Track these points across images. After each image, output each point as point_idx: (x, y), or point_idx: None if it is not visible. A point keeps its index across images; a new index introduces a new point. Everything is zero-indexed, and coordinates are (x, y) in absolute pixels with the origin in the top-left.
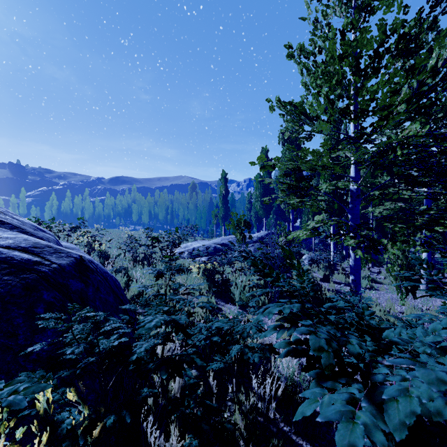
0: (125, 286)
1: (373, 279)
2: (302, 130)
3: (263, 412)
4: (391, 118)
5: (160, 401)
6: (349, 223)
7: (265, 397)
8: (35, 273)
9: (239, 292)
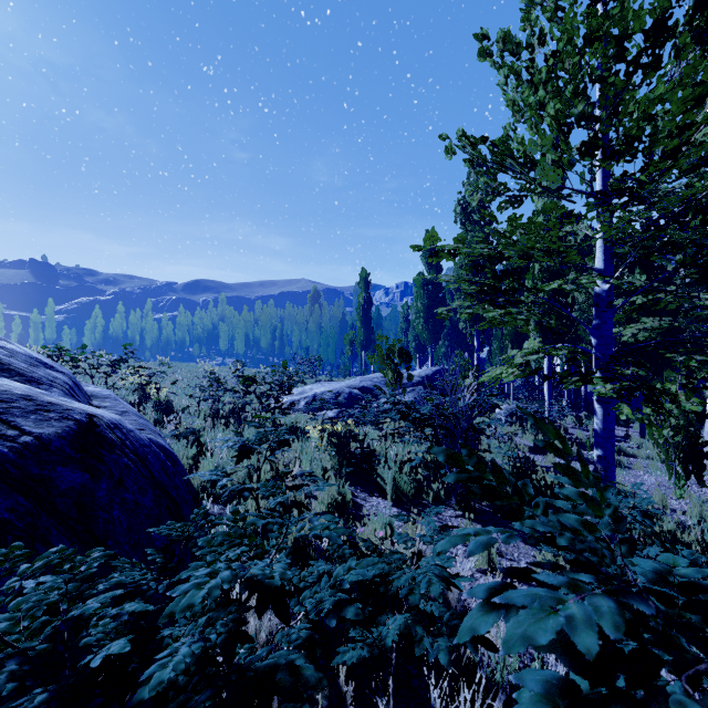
0: (193, 462)
1: (619, 449)
2: (503, 189)
3: None
4: (680, 156)
5: None
6: (593, 354)
7: None
8: None
9: (393, 476)
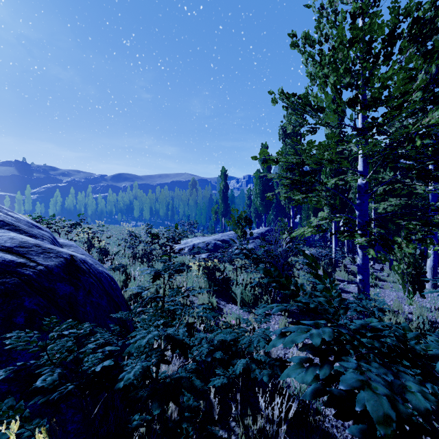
0: (123, 284)
1: (376, 277)
2: (306, 123)
3: (272, 435)
4: (404, 108)
5: (155, 425)
6: (356, 220)
7: (272, 415)
8: (16, 277)
9: (241, 292)
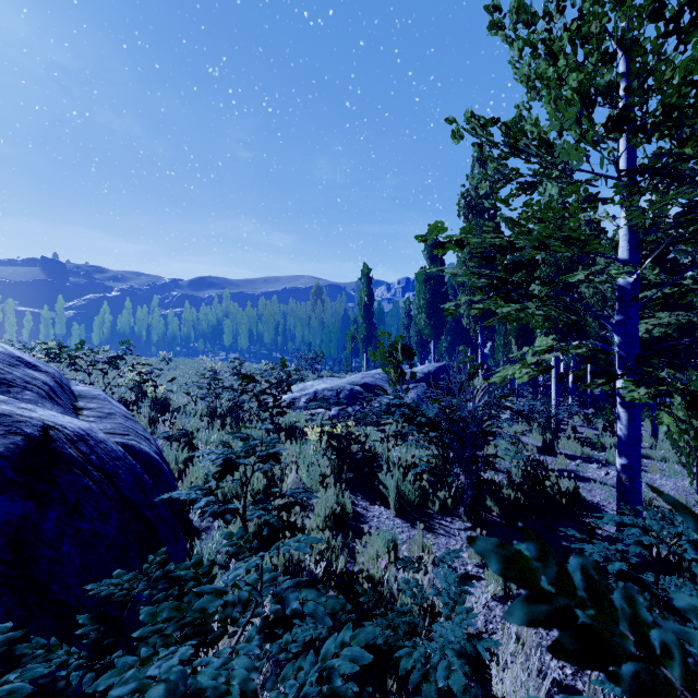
0: (184, 467)
1: None
2: (515, 175)
3: None
4: None
5: None
6: (615, 353)
7: None
8: None
9: (396, 483)
